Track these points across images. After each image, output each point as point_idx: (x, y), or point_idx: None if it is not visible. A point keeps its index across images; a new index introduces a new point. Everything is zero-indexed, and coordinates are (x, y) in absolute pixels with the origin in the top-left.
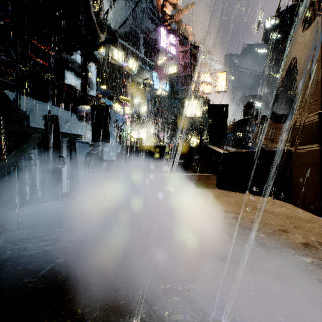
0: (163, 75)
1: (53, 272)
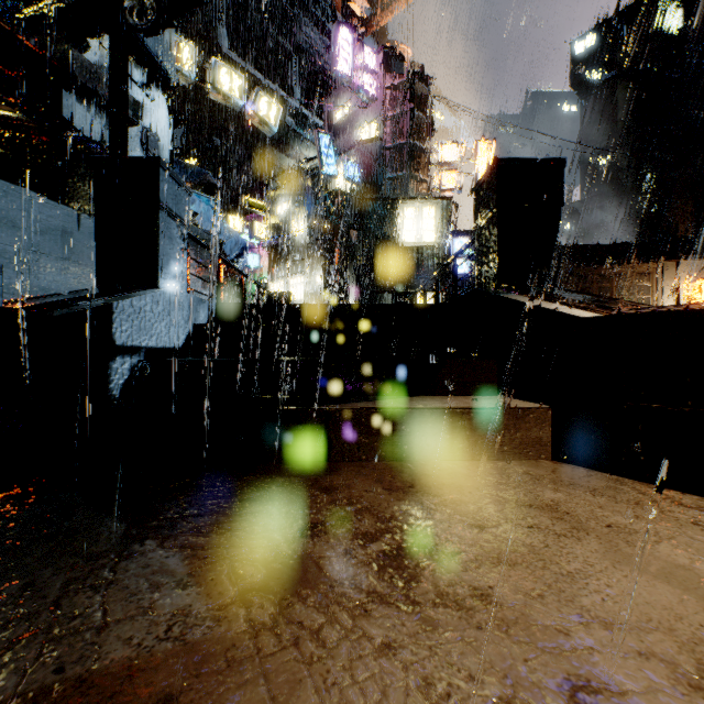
0: (345, 147)
1: None
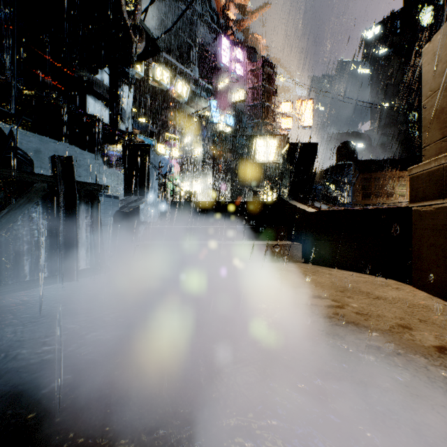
0: (225, 104)
1: (53, 398)
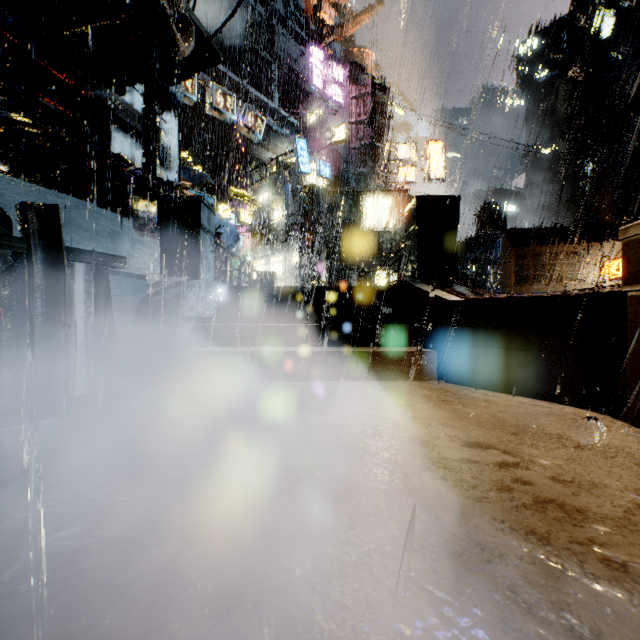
0: (317, 146)
1: None
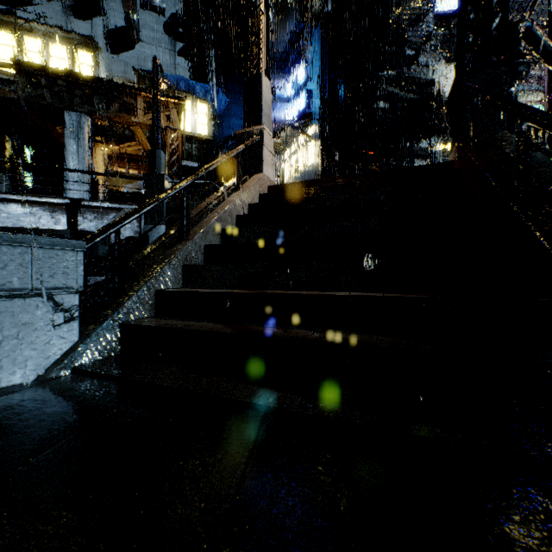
0: None
1: None
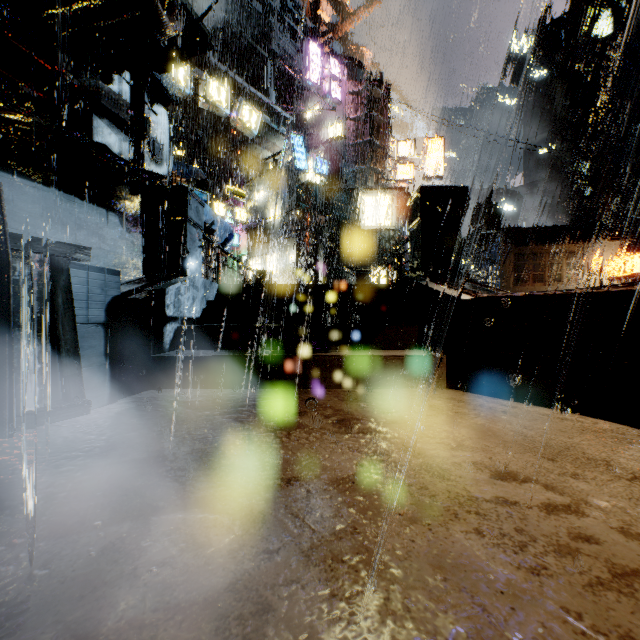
0: (314, 143)
1: None
